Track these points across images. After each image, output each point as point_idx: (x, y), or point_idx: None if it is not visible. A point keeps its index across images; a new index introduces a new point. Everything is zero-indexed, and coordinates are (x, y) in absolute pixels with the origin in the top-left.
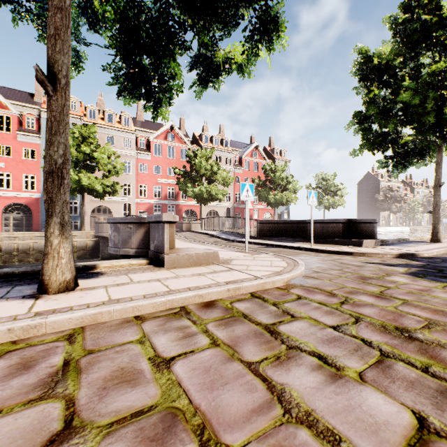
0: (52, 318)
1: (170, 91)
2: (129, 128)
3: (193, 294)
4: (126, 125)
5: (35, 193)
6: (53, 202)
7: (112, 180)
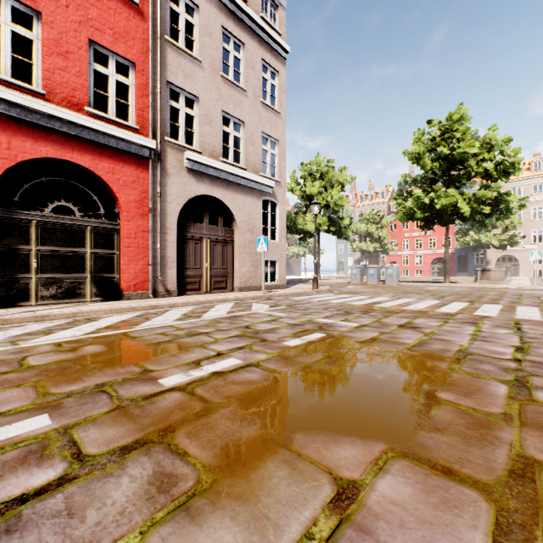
0: (443, 284)
1: (487, 223)
2: (540, 171)
3: (469, 285)
4: (535, 170)
5: (450, 249)
6: (445, 267)
7: (518, 229)
